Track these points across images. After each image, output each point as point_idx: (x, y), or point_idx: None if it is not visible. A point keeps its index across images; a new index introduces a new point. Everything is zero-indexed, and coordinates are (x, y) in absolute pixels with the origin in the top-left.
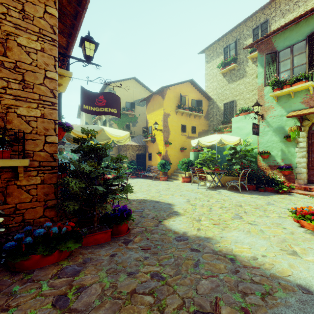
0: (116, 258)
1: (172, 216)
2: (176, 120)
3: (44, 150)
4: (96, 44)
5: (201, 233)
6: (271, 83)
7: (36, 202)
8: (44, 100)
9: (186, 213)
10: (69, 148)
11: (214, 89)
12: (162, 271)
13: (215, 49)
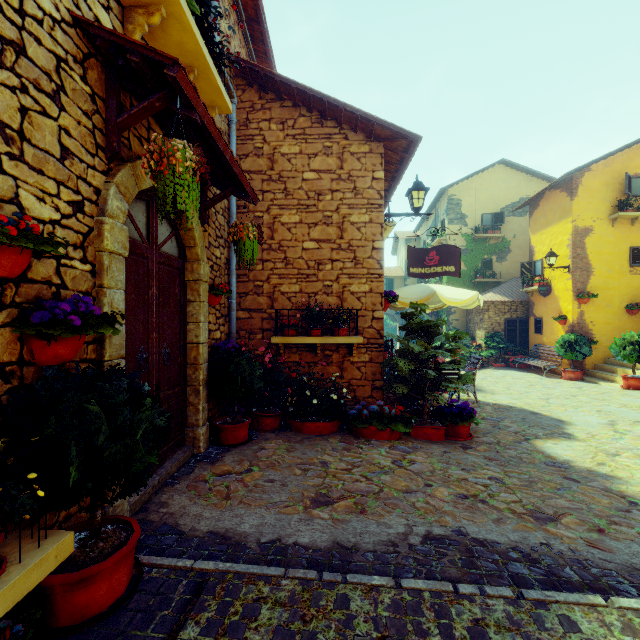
0: (449, 454)
1: (556, 438)
2: (613, 240)
3: (372, 327)
4: (426, 190)
5: (602, 468)
6: None
7: (365, 380)
8: (372, 274)
9: (590, 440)
10: None
11: None
12: (506, 479)
13: None
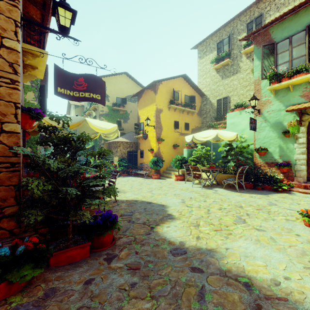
0: (91, 287)
1: (166, 221)
2: (169, 116)
3: None
4: (73, 12)
5: (201, 243)
6: (268, 75)
7: None
8: None
9: (181, 216)
10: None
11: (207, 85)
12: (155, 308)
13: (208, 45)
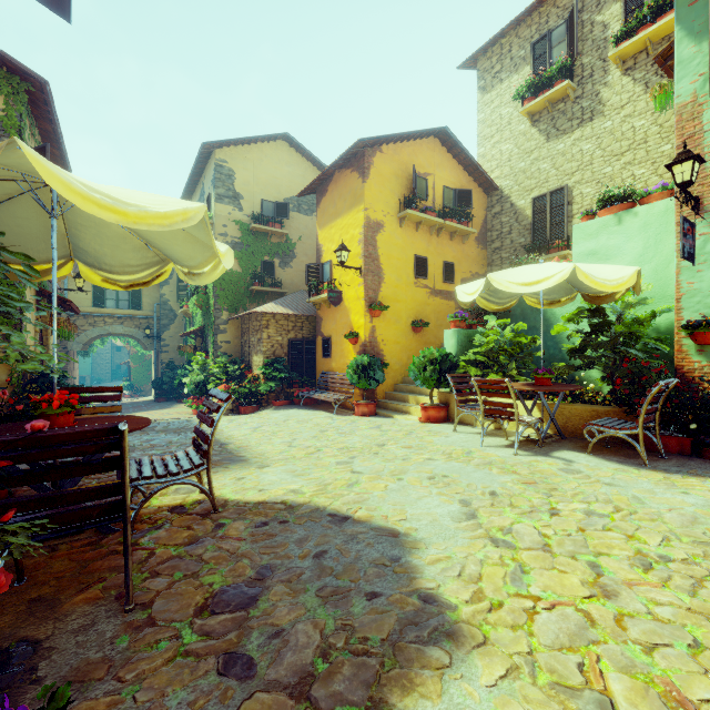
0: None
1: (422, 661)
2: (402, 243)
3: None
4: None
5: None
6: None
7: None
8: None
9: (489, 618)
10: (117, 327)
11: (504, 160)
12: None
13: (506, 52)
